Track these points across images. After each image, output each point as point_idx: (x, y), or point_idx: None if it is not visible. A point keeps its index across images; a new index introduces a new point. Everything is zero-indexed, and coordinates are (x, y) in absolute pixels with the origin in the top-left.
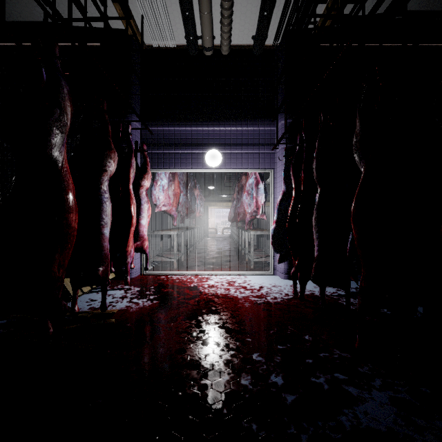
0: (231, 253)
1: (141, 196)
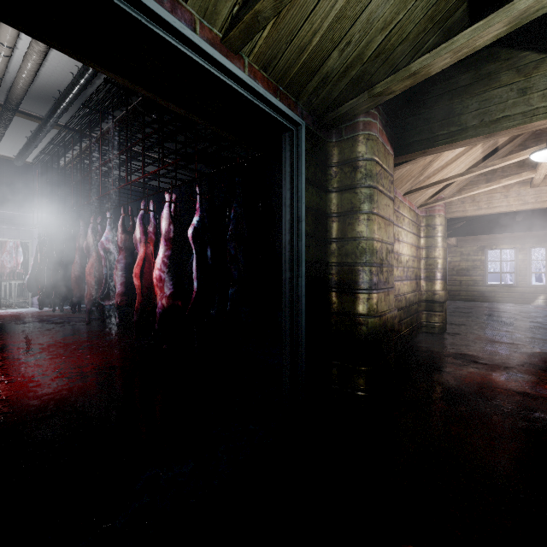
0: None
1: None
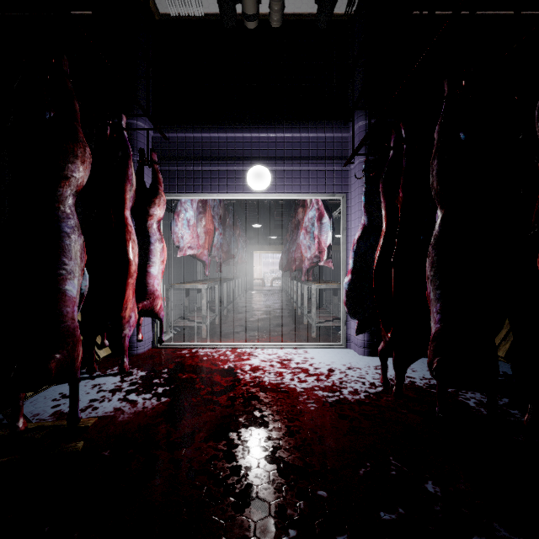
0: (283, 312)
1: (147, 231)
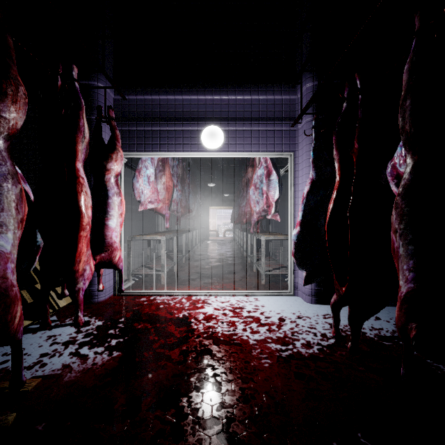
0: (234, 260)
1: (104, 186)
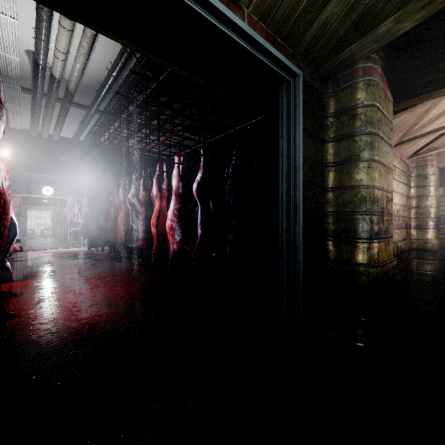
0: (56, 243)
1: None
